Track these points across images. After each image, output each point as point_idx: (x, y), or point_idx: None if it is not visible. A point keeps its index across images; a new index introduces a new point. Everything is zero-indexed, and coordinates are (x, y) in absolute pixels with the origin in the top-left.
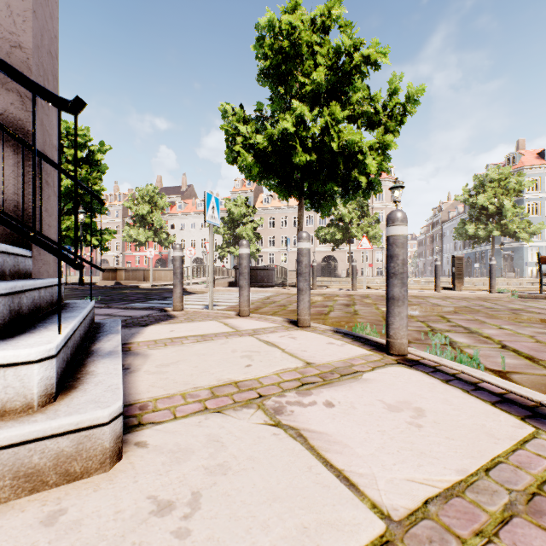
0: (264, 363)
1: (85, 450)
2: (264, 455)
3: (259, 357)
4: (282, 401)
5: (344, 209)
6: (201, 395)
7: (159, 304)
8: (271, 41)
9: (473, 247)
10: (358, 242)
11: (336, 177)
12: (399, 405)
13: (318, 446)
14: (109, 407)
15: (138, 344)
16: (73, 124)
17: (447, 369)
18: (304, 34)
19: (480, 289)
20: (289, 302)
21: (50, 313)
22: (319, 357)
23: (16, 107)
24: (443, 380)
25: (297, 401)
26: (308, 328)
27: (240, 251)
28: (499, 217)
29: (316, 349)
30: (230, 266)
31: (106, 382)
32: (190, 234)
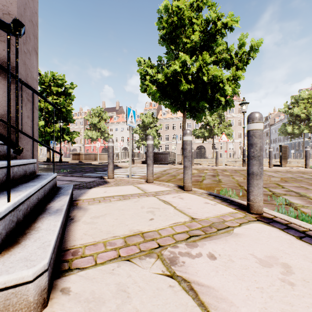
0: (162, 218)
1: (12, 304)
2: (161, 310)
3: (159, 213)
4: (176, 251)
5: (209, 118)
6: (117, 243)
7: (101, 174)
8: (167, 18)
9: (291, 140)
10: (218, 138)
11: (206, 98)
12: (268, 260)
13: (208, 303)
14: (34, 267)
15: (83, 200)
16: (56, 73)
17: (297, 227)
18: (187, 12)
19: (298, 166)
20: (177, 173)
21: (21, 182)
22: (200, 214)
23: (6, 52)
24: (296, 236)
25: (187, 252)
26: (190, 191)
27: (147, 142)
28: (308, 121)
29: (197, 207)
30: (143, 152)
31: (43, 238)
32: (121, 134)
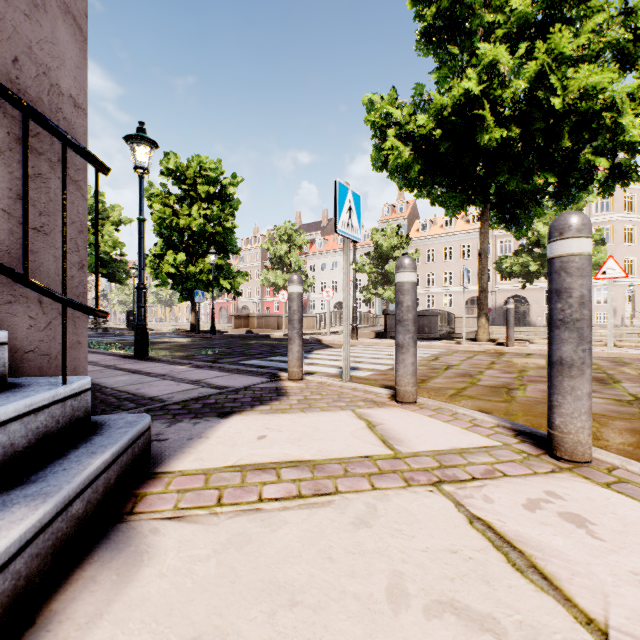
0: None
1: None
2: None
3: None
4: None
5: (543, 227)
6: None
7: (280, 364)
8: None
9: None
10: None
11: (553, 161)
12: None
13: None
14: None
15: (168, 483)
16: (206, 158)
17: None
18: None
19: None
20: (475, 368)
21: None
22: None
23: None
24: None
25: None
26: (587, 465)
27: (397, 278)
28: None
29: None
30: (377, 312)
31: None
32: (331, 275)
